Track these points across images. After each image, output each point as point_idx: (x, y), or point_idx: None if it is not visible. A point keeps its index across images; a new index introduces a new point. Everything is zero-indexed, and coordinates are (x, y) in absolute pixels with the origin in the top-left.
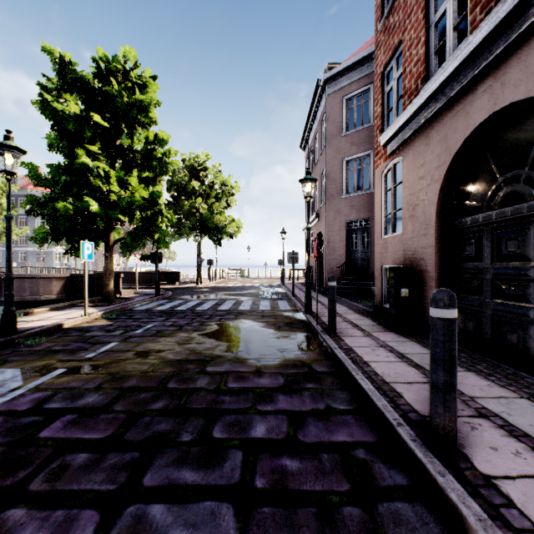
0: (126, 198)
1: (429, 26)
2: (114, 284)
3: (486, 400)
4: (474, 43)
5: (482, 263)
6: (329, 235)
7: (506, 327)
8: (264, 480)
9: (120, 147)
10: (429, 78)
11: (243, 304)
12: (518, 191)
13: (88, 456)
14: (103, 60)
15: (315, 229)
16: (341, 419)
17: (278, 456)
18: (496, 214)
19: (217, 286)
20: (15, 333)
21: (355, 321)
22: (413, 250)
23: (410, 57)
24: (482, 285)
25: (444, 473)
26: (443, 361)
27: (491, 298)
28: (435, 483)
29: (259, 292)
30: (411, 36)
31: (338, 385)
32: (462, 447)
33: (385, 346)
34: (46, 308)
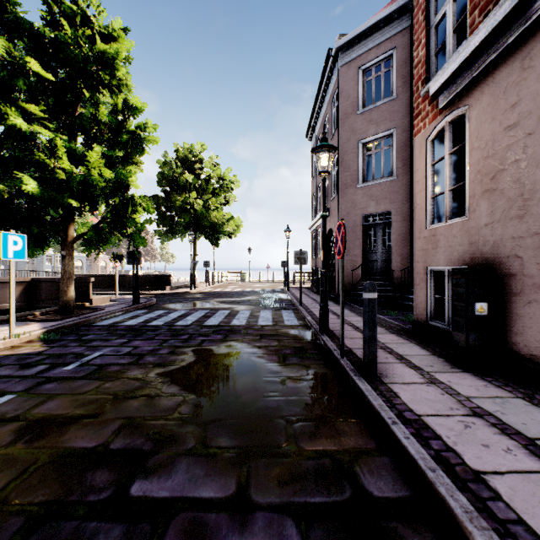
0: (78, 177)
1: None
2: (83, 291)
3: None
4: None
5: None
6: None
7: None
8: None
9: (79, 115)
10: None
11: (238, 317)
12: None
13: None
14: (56, 2)
15: None
16: None
17: None
18: None
19: (213, 291)
20: None
21: (396, 348)
22: (492, 243)
23: None
24: None
25: None
26: None
27: None
28: None
29: (260, 299)
30: None
31: None
32: None
33: (480, 414)
34: None
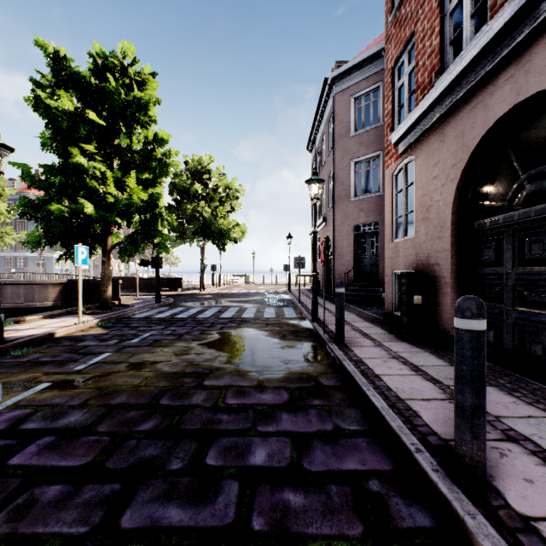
0: (123, 200)
1: (444, 15)
2: (113, 291)
3: (514, 420)
4: (495, 29)
5: (503, 268)
6: (336, 240)
7: (529, 337)
8: (262, 519)
9: (118, 147)
10: (444, 71)
11: (246, 312)
12: (543, 189)
13: (61, 489)
14: (99, 56)
15: (322, 234)
16: (352, 442)
17: (279, 489)
18: (518, 215)
19: (221, 293)
20: (2, 343)
21: (365, 330)
22: (426, 255)
23: (423, 49)
24: (503, 292)
25: (474, 514)
26: (471, 380)
27: (512, 305)
28: (463, 526)
29: (264, 299)
30: (424, 26)
31: (347, 402)
32: (492, 479)
33: (397, 357)
34: (39, 315)
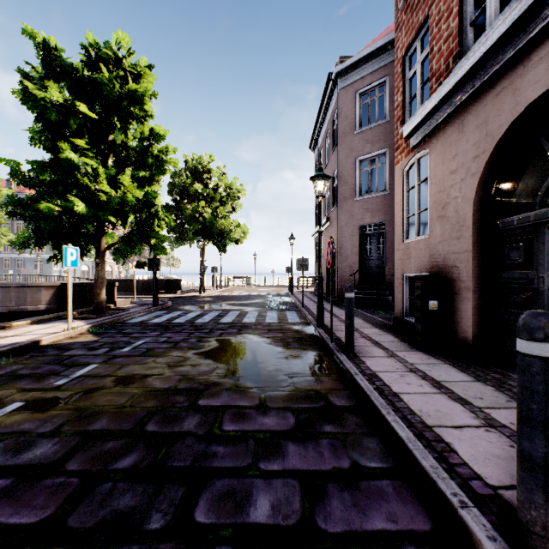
0: (116, 199)
1: None
2: (108, 294)
3: None
4: None
5: (534, 271)
6: (341, 241)
7: None
8: None
9: (112, 142)
10: (463, 55)
11: (247, 316)
12: None
13: None
14: (93, 46)
15: (326, 235)
16: (375, 486)
17: None
18: None
19: (221, 295)
20: None
21: (375, 337)
22: (442, 256)
23: (438, 33)
24: (534, 298)
25: None
26: (544, 424)
27: None
28: None
29: (266, 302)
30: (440, 9)
31: (364, 428)
32: None
33: (415, 371)
34: (27, 321)
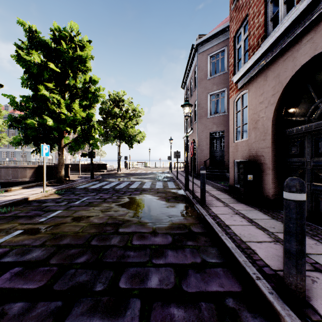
0: (71, 117)
1: (266, 3)
2: (65, 172)
3: (317, 256)
4: (301, 9)
5: (304, 158)
6: (199, 141)
7: (321, 201)
8: None
9: (68, 85)
10: (266, 37)
11: (145, 184)
12: None
13: (22, 305)
14: (57, 30)
15: (191, 138)
16: (213, 271)
17: (167, 305)
18: (314, 125)
19: (130, 173)
20: None
21: (217, 196)
22: (255, 150)
23: (253, 24)
24: (304, 173)
25: None
26: (295, 234)
27: (310, 181)
28: None
29: (156, 176)
30: (254, 10)
31: (209, 243)
32: (309, 299)
33: (238, 213)
34: (20, 187)
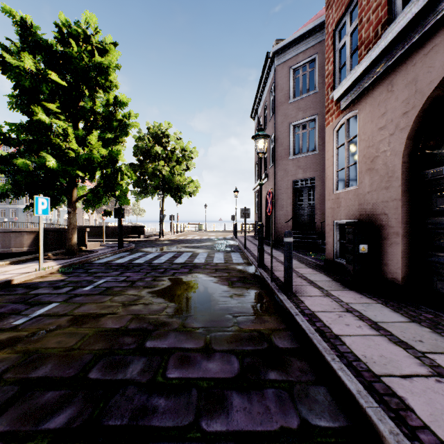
0: (84, 155)
1: None
2: (81, 238)
3: None
4: None
5: None
6: (277, 193)
7: None
8: None
9: (81, 108)
10: (391, 22)
11: (198, 257)
12: None
13: None
14: (65, 25)
15: (264, 188)
16: None
17: None
18: None
19: (177, 239)
20: None
21: (309, 277)
22: (371, 204)
23: (367, 5)
24: None
25: None
26: None
27: None
28: None
29: (214, 244)
30: None
31: (309, 375)
32: None
33: (351, 311)
34: (6, 261)
